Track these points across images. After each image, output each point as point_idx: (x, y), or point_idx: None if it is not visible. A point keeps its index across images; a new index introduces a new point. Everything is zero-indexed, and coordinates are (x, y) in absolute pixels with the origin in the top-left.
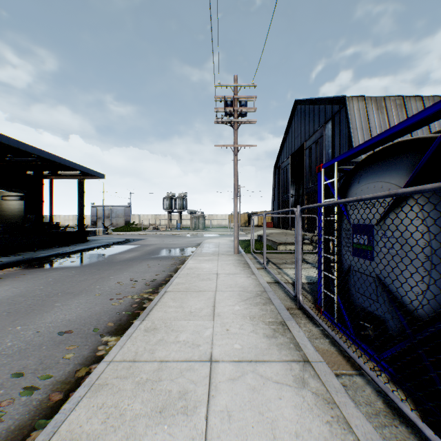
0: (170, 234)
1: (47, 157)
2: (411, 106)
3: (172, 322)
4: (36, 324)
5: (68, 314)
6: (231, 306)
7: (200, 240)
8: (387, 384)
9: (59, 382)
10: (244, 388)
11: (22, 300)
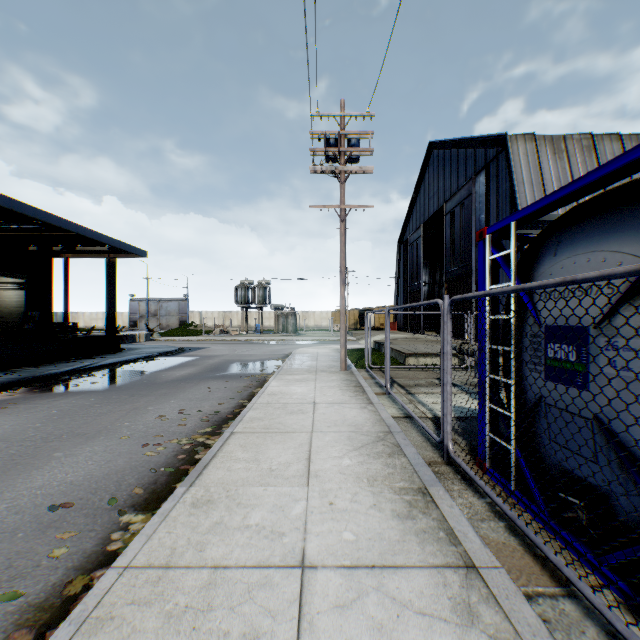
0: (245, 340)
1: (57, 224)
2: (605, 149)
3: (239, 488)
4: (15, 490)
5: (72, 472)
6: (337, 460)
7: (289, 349)
8: (623, 618)
9: (33, 606)
10: (364, 628)
11: (2, 446)
